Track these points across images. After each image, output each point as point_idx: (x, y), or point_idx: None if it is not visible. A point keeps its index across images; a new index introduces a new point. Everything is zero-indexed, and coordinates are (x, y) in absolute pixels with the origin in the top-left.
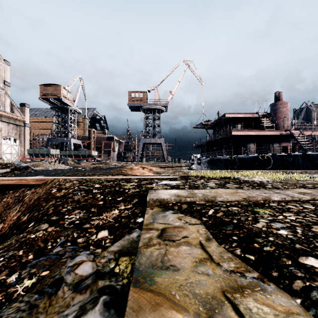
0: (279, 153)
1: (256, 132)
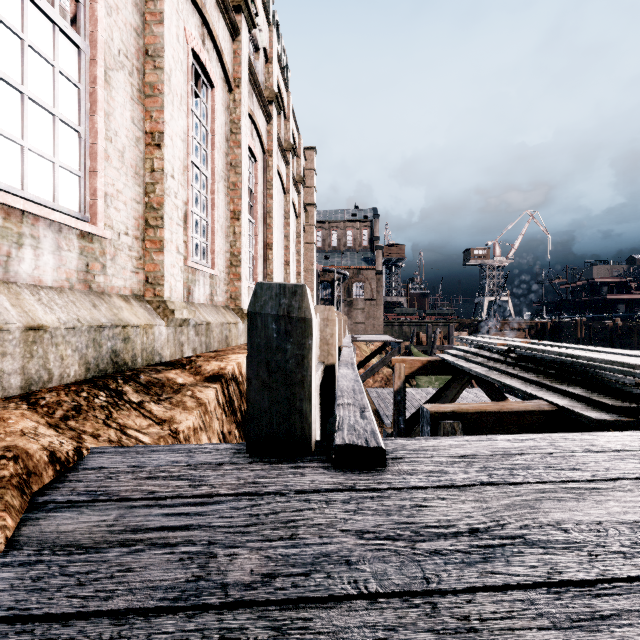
0: None
1: (627, 296)
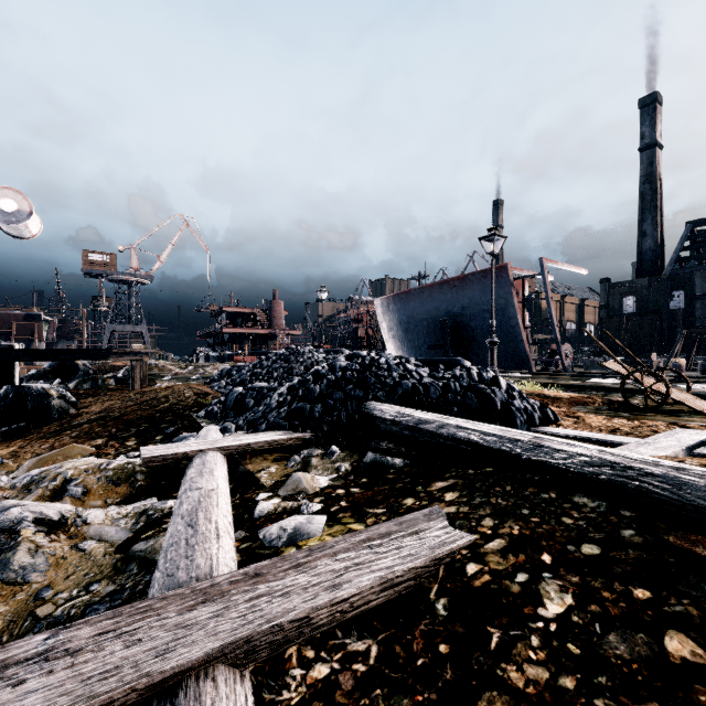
0: (273, 350)
1: (248, 330)
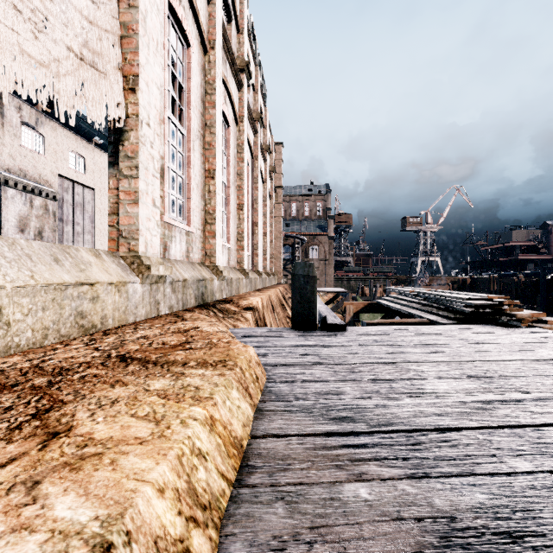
0: None
1: (535, 257)
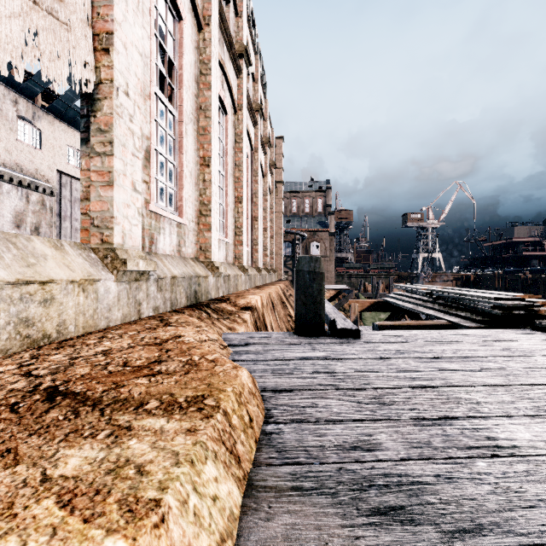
0: None
1: (540, 253)
